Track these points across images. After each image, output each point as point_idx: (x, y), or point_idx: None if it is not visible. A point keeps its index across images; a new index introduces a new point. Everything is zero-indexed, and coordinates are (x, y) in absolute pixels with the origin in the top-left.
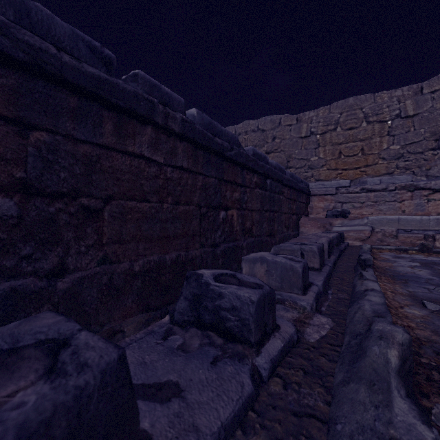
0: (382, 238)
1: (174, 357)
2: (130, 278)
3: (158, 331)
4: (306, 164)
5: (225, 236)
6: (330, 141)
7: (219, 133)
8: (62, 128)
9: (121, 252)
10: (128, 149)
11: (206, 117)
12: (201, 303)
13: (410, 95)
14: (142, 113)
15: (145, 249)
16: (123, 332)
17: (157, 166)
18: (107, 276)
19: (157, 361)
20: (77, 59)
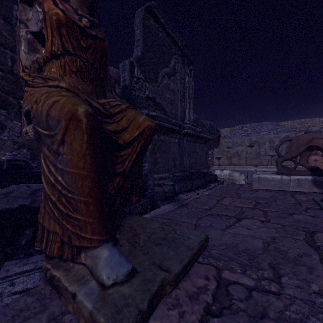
0: None
1: None
2: None
3: None
4: None
5: None
6: None
7: None
8: None
9: None
10: None
11: None
12: None
13: None
14: None
15: None
16: None
17: None
18: None
19: None
20: None
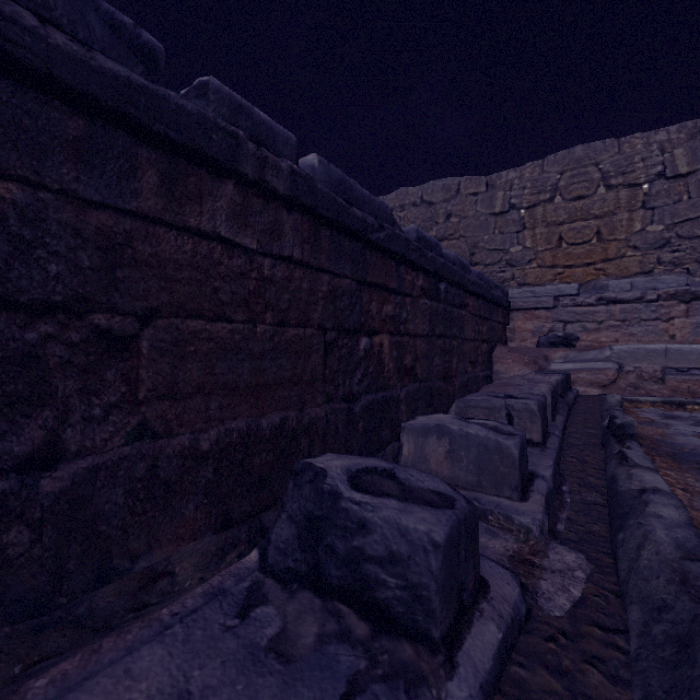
0: (637, 383)
1: (258, 678)
2: (193, 463)
3: (233, 589)
4: (502, 258)
5: (369, 380)
6: (543, 219)
7: (359, 200)
8: (53, 176)
9: (175, 416)
10: (188, 222)
11: (335, 171)
12: (322, 538)
13: (682, 139)
14: (215, 156)
15: (222, 408)
16: (172, 575)
17: (244, 256)
18: (146, 463)
19: (217, 692)
20: (83, 44)
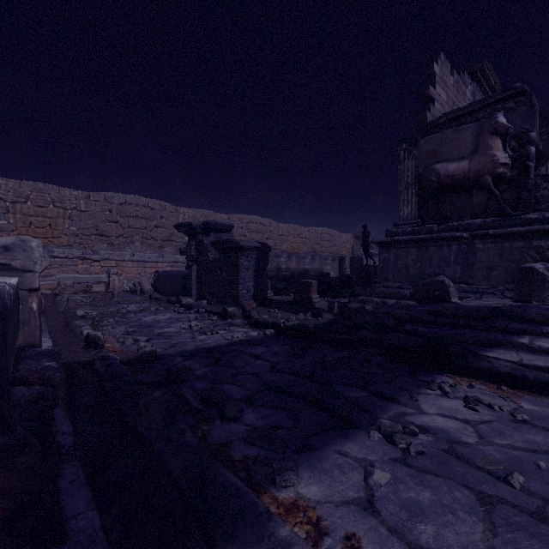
0: (65, 288)
1: None
2: None
3: None
4: None
5: None
6: (21, 211)
7: None
8: None
9: None
10: None
11: None
12: None
13: (83, 197)
14: None
15: None
16: None
17: None
18: None
19: None
20: None
